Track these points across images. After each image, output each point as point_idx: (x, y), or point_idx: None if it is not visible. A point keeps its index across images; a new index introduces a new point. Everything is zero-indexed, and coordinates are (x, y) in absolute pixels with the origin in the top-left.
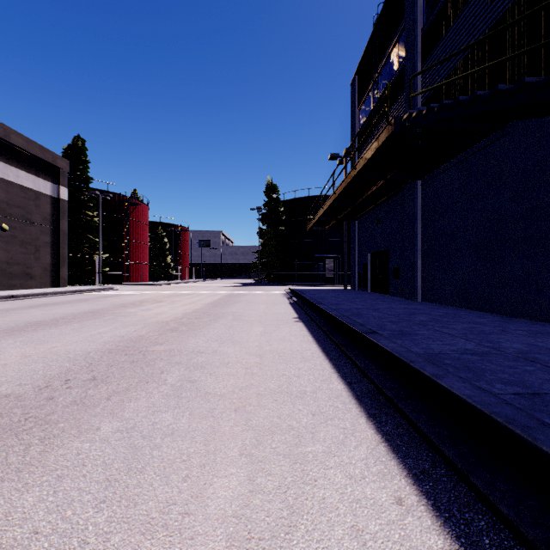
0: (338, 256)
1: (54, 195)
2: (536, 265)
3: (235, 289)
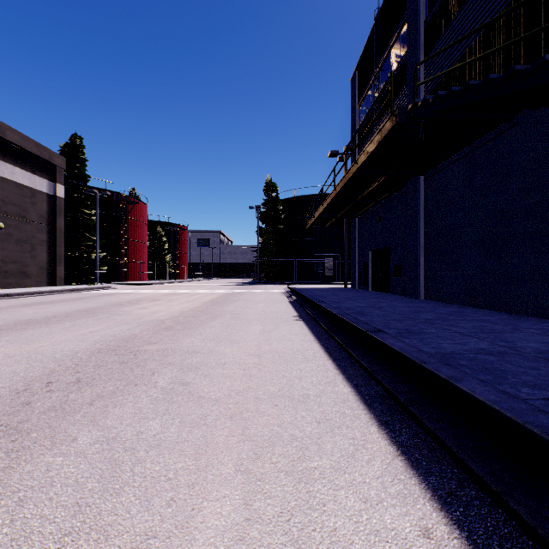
0: (337, 255)
1: (51, 193)
2: (547, 260)
3: (233, 288)
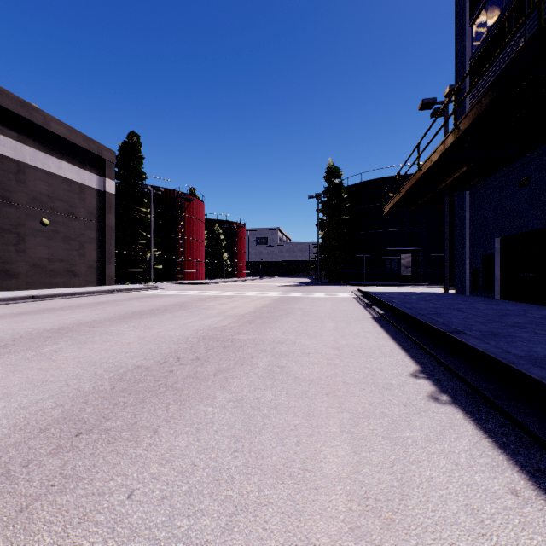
0: (417, 249)
1: (100, 188)
2: None
3: (289, 289)
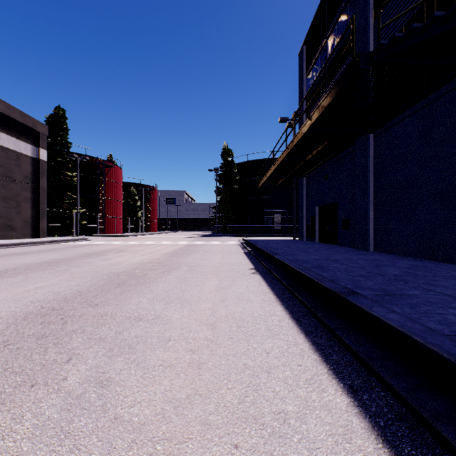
0: (284, 211)
1: (34, 156)
2: None
3: (194, 239)
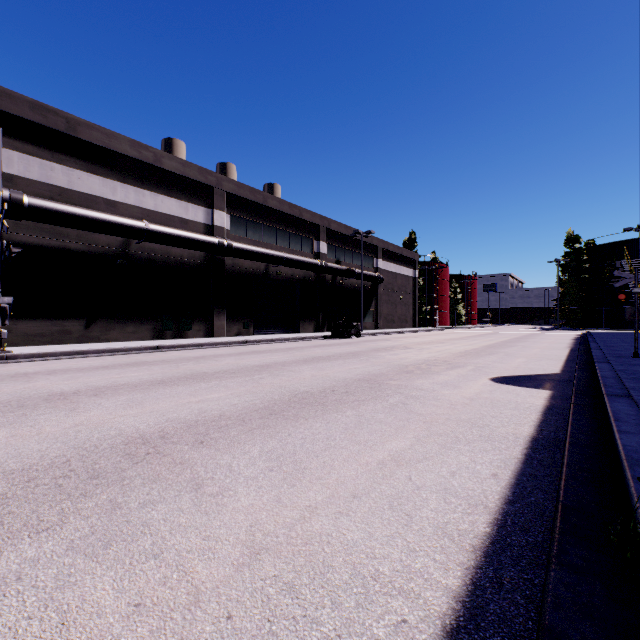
0: None
1: (413, 276)
2: None
3: (533, 331)
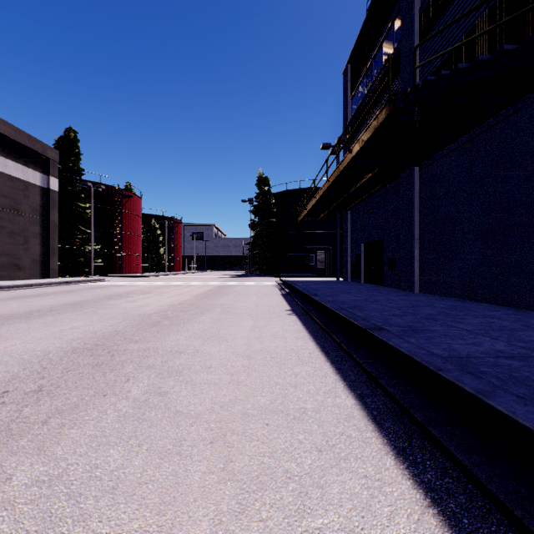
0: (329, 248)
1: (44, 186)
2: None
3: (226, 280)
